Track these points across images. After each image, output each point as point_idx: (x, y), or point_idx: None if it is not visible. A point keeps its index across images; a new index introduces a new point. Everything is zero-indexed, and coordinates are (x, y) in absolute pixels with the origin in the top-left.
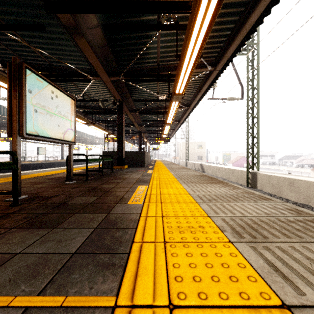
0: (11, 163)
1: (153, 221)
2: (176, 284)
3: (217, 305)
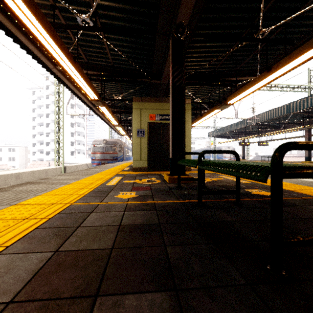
0: (266, 170)
1: (2, 238)
2: (45, 207)
3: (38, 204)
